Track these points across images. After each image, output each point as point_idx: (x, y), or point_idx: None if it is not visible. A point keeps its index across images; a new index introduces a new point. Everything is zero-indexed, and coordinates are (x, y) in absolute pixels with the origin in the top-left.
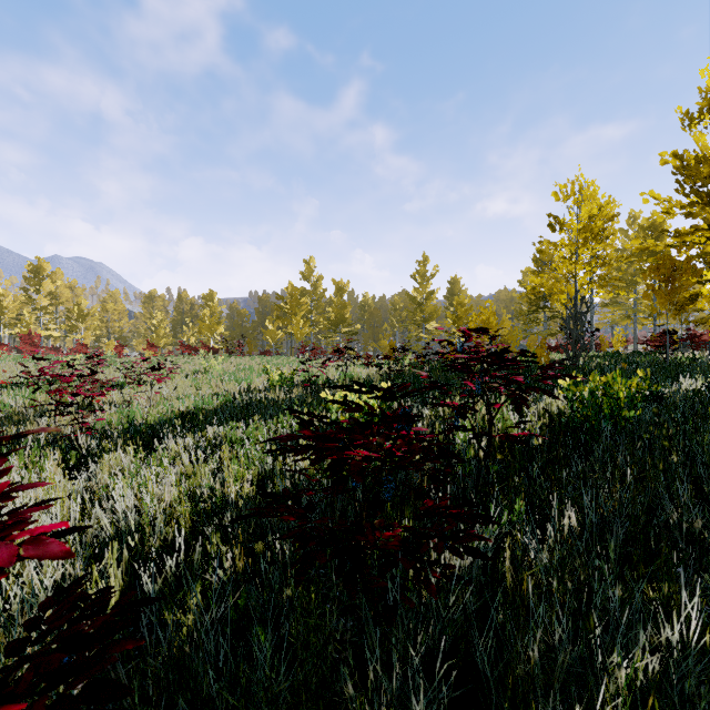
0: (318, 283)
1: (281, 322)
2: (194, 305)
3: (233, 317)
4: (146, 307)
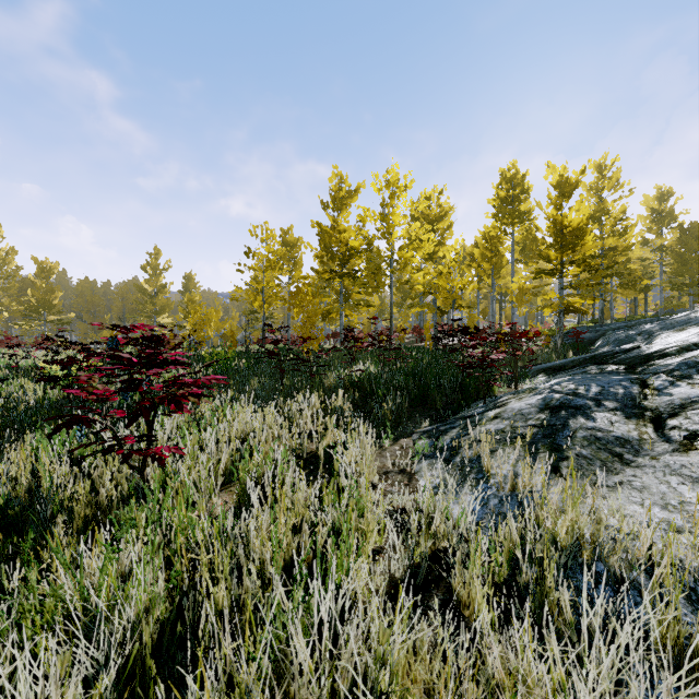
0: (9, 258)
1: None
2: None
3: None
4: None
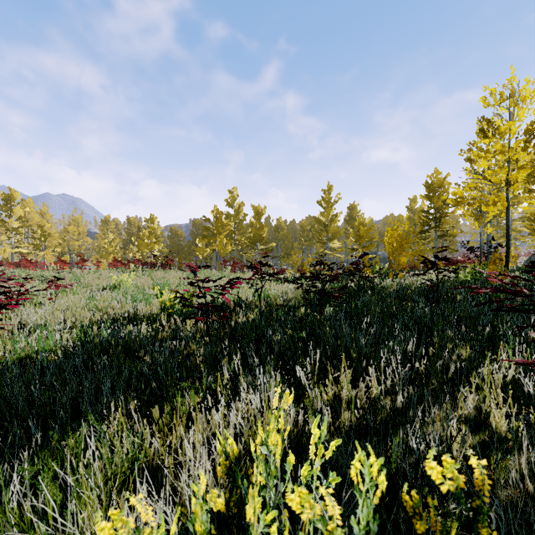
0: (240, 209)
1: (207, 240)
2: (141, 228)
3: (173, 238)
4: (103, 230)
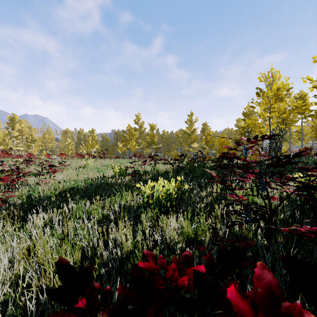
0: (142, 125)
1: (124, 143)
2: (85, 135)
3: (103, 141)
4: (64, 137)
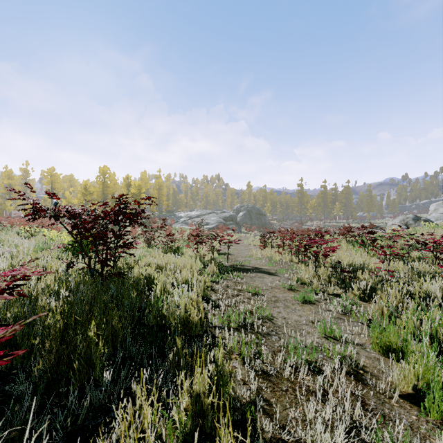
0: None
1: None
2: None
3: None
4: None
